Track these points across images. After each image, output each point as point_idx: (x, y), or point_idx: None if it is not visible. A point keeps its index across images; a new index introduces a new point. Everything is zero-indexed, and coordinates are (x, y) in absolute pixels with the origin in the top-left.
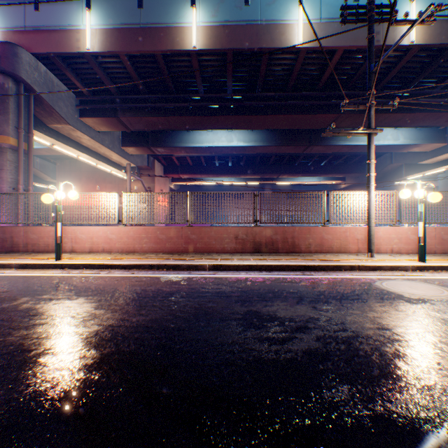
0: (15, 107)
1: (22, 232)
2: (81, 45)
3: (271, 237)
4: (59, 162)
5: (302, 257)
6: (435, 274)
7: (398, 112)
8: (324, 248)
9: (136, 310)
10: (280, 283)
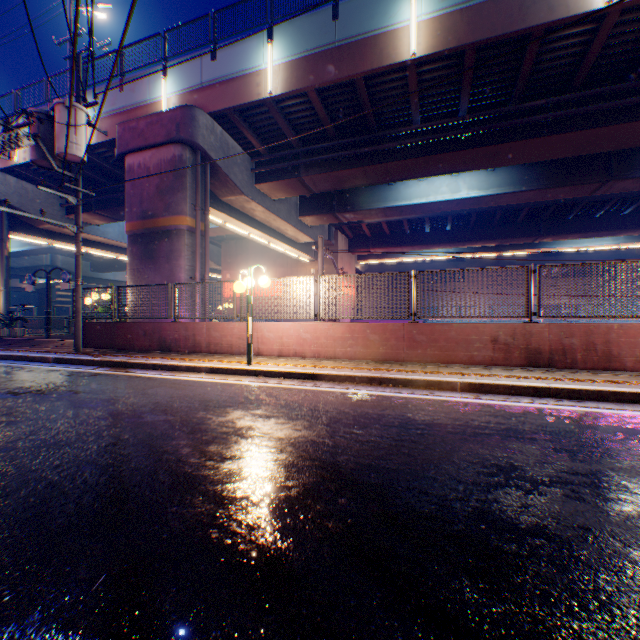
0: (192, 181)
1: (204, 329)
2: (261, 90)
3: (559, 341)
4: (223, 244)
5: (634, 379)
6: None
7: None
8: None
9: (391, 445)
10: (616, 423)
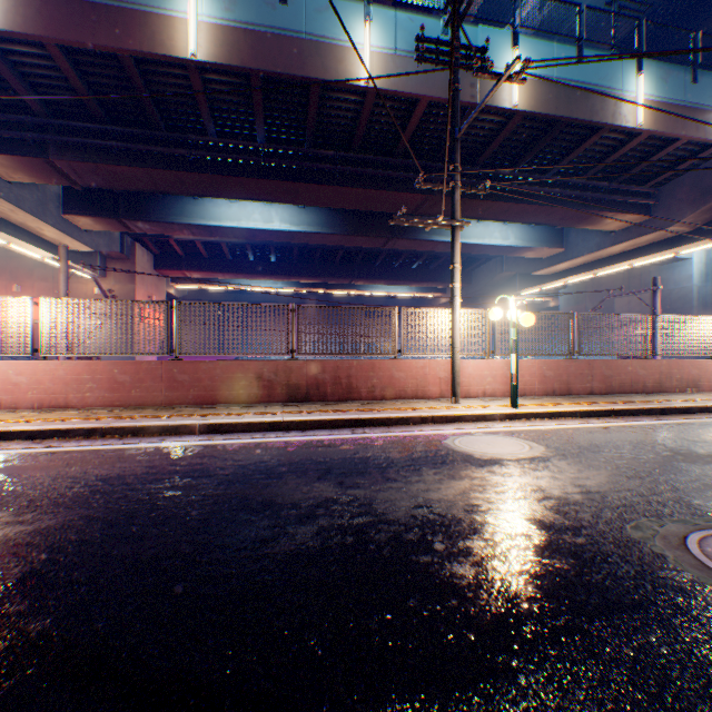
0: None
1: None
2: None
3: (316, 377)
4: None
5: (360, 407)
6: (527, 424)
7: (504, 201)
8: (395, 391)
9: (15, 515)
10: (310, 448)
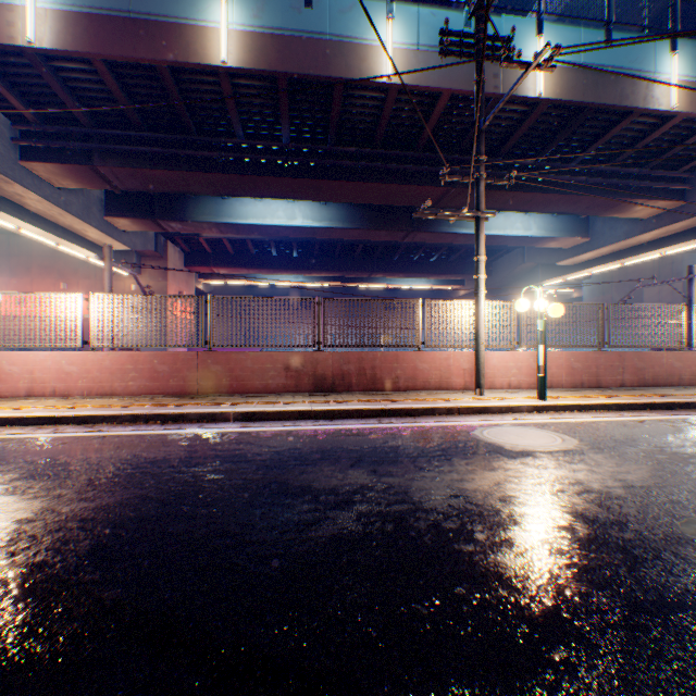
0: None
1: None
2: (17, 32)
3: (341, 368)
4: None
5: (385, 398)
6: (556, 416)
7: (527, 191)
8: (418, 382)
9: (78, 492)
10: (339, 437)
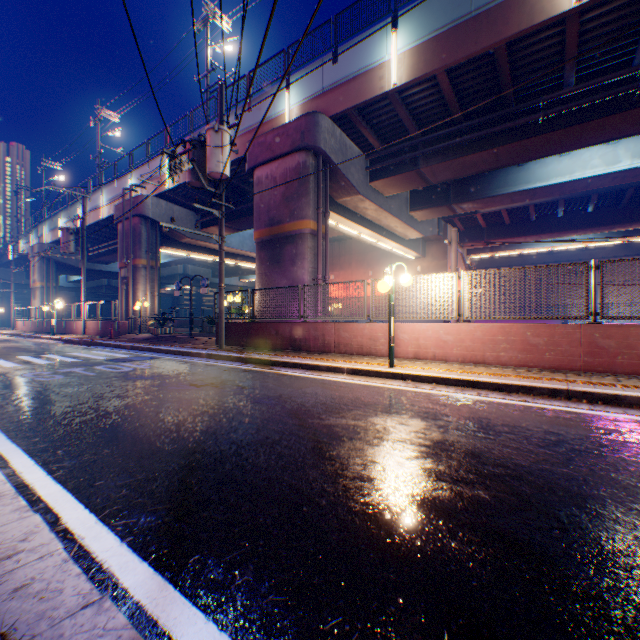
0: (314, 185)
1: (333, 330)
2: (384, 83)
3: None
4: None
5: None
6: None
7: None
8: None
9: None
10: None
